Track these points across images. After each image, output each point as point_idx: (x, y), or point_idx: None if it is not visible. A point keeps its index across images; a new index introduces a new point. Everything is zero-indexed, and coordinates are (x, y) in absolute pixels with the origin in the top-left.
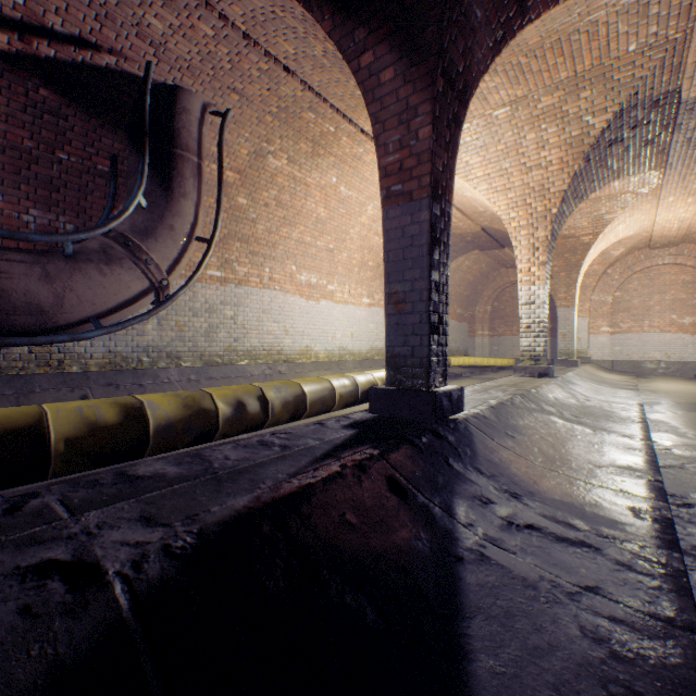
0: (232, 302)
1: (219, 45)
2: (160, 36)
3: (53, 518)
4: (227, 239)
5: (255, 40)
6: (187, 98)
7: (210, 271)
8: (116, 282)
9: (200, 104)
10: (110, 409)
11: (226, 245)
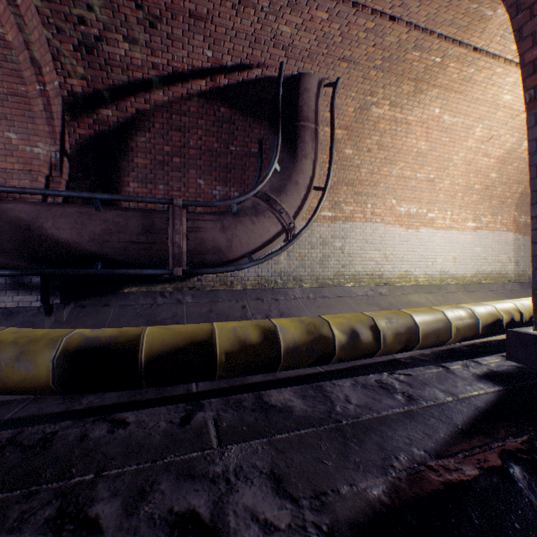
0: (339, 236)
1: (331, 24)
2: (288, 39)
3: (206, 442)
4: (336, 185)
5: (362, 5)
6: (307, 80)
7: (323, 212)
8: (261, 228)
9: (316, 82)
10: (253, 330)
11: (335, 190)
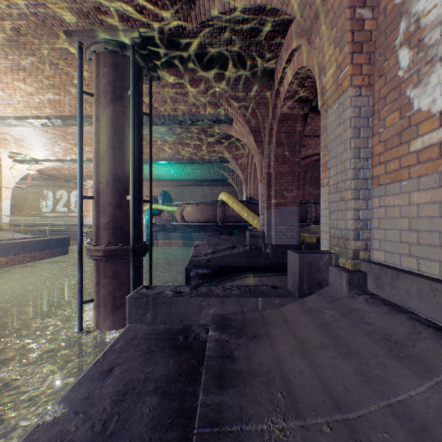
0: None
1: None
2: None
3: None
4: None
5: None
6: None
7: None
8: None
9: None
10: None
11: None
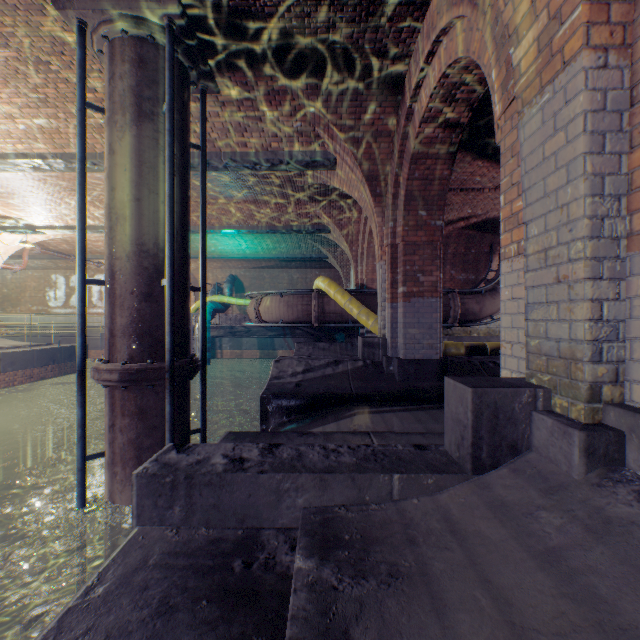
0: None
1: None
2: None
3: None
4: None
5: None
6: None
7: None
8: (498, 301)
9: None
10: None
11: None
